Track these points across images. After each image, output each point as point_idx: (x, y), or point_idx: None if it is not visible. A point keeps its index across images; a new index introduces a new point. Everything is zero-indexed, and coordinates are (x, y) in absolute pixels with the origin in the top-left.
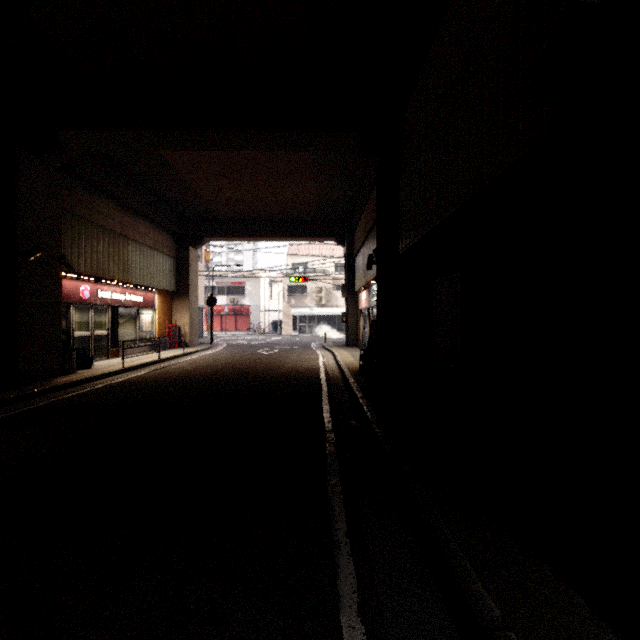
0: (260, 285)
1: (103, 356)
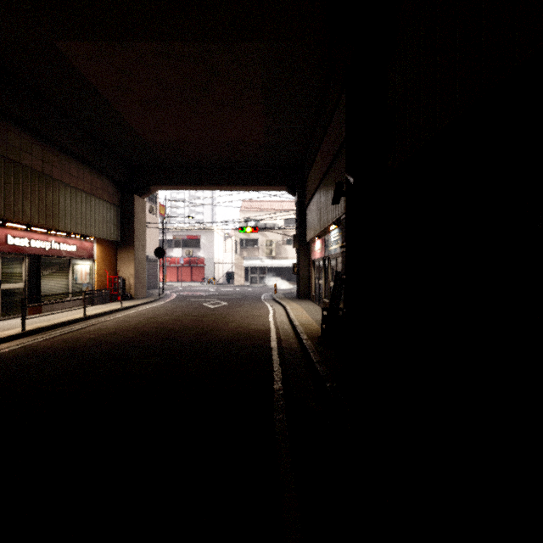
0: (214, 238)
1: (17, 313)
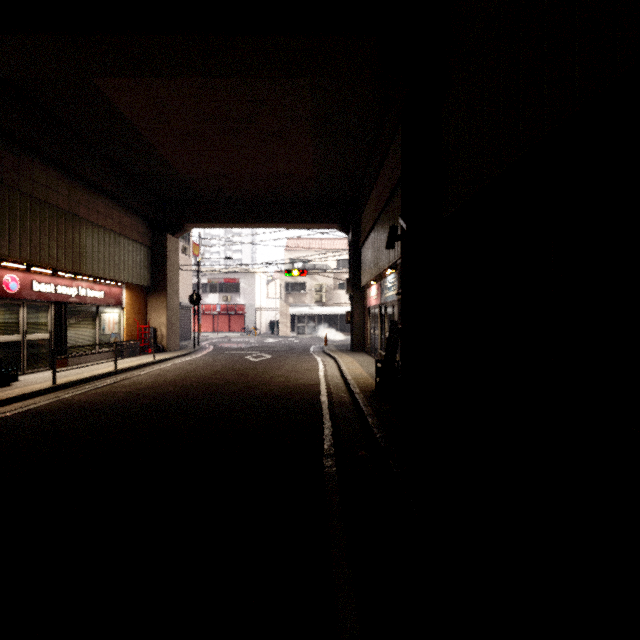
0: (255, 282)
1: (43, 366)
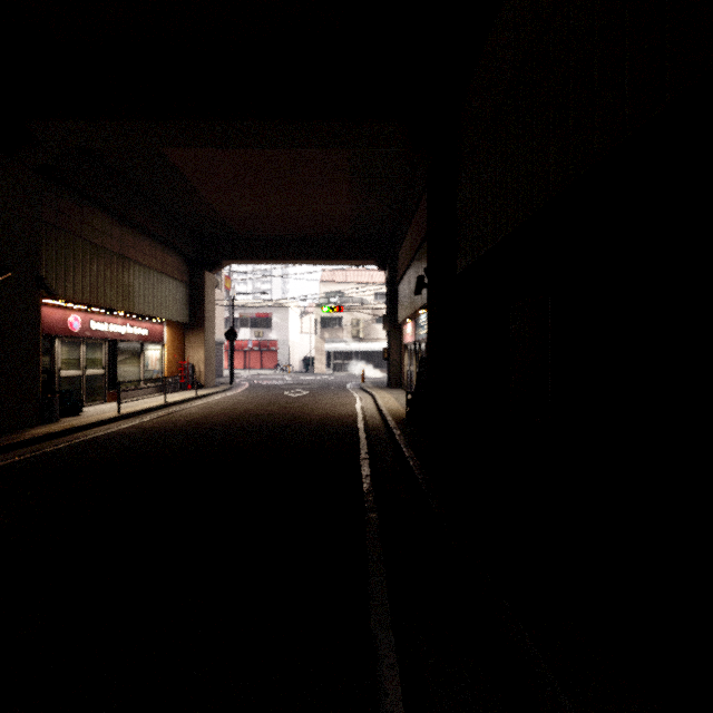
0: (289, 317)
1: (98, 400)
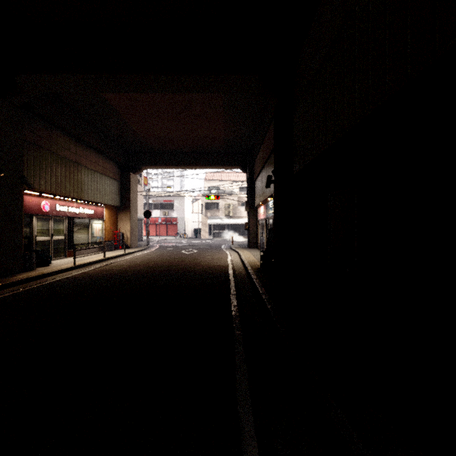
0: (185, 202)
1: (61, 256)
